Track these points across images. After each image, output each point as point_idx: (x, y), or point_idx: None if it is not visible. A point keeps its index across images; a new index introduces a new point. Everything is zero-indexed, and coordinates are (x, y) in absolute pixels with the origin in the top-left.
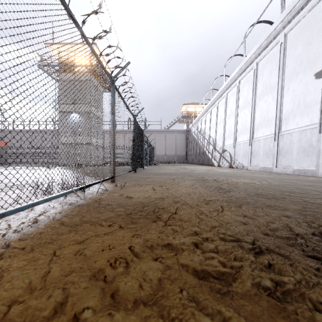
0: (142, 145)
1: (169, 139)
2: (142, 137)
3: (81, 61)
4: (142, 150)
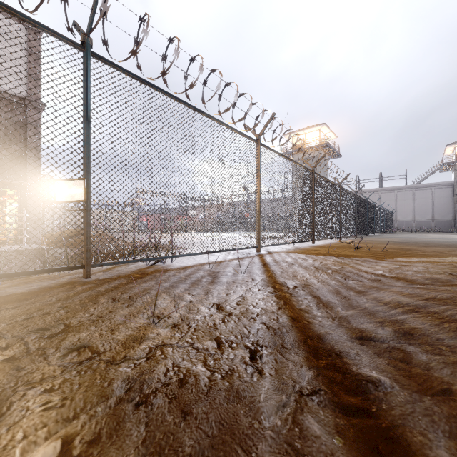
0: (373, 216)
1: (421, 198)
2: (373, 209)
3: (309, 138)
4: (372, 220)
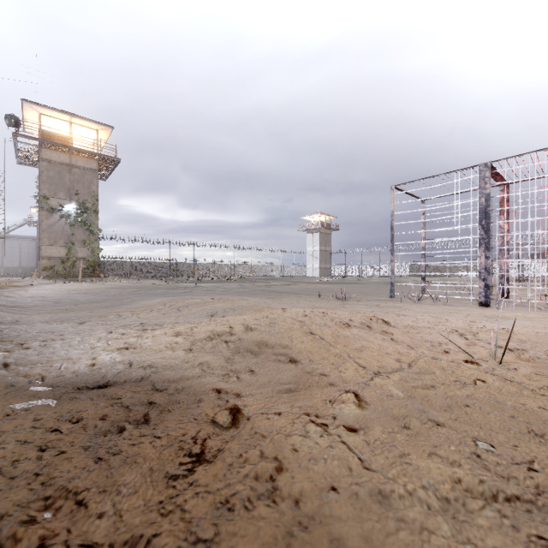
0: None
1: (10, 247)
2: None
3: None
4: None
